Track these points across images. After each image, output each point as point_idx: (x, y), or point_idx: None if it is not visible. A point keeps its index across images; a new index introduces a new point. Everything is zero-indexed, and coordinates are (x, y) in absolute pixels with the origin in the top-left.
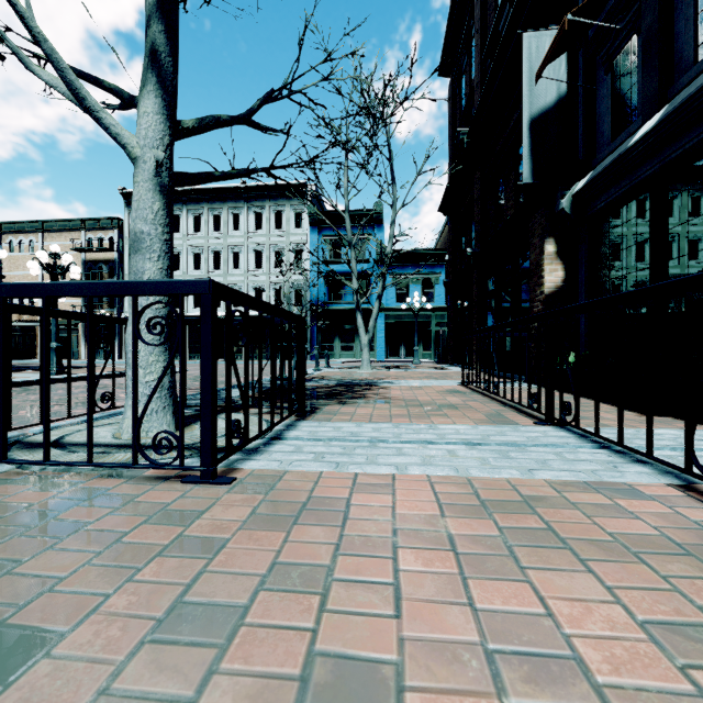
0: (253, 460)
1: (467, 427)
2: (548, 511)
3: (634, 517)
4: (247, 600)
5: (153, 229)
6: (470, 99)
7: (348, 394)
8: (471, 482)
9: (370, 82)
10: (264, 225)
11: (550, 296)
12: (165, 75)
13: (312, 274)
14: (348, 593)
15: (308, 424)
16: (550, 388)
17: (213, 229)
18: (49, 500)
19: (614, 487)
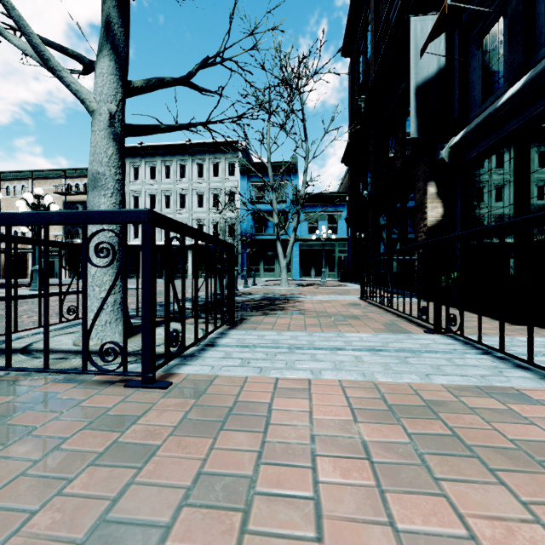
0: (188, 365)
1: (369, 335)
2: (449, 415)
3: (527, 422)
4: (171, 515)
5: (107, 170)
6: (366, 73)
7: (270, 307)
8: (377, 386)
9: (288, 60)
10: (204, 174)
11: (432, 228)
12: (118, 42)
13: (242, 212)
14: (270, 507)
15: (237, 332)
16: (438, 302)
17: (165, 176)
18: (6, 403)
19: (502, 390)
